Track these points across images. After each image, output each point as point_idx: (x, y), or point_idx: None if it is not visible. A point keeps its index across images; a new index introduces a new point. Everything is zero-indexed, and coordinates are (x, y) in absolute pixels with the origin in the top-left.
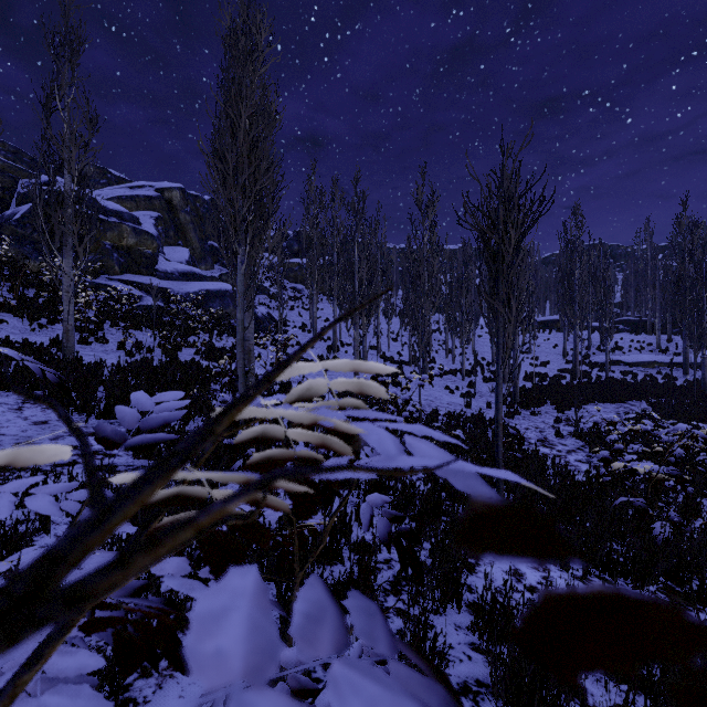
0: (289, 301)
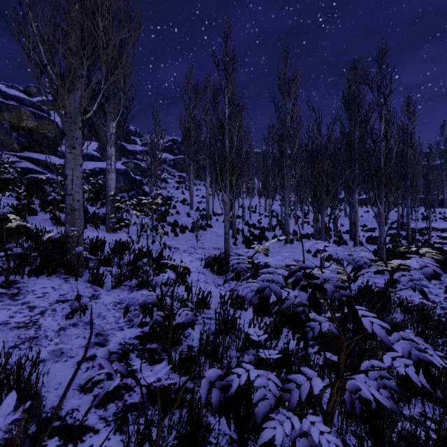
0: (176, 183)
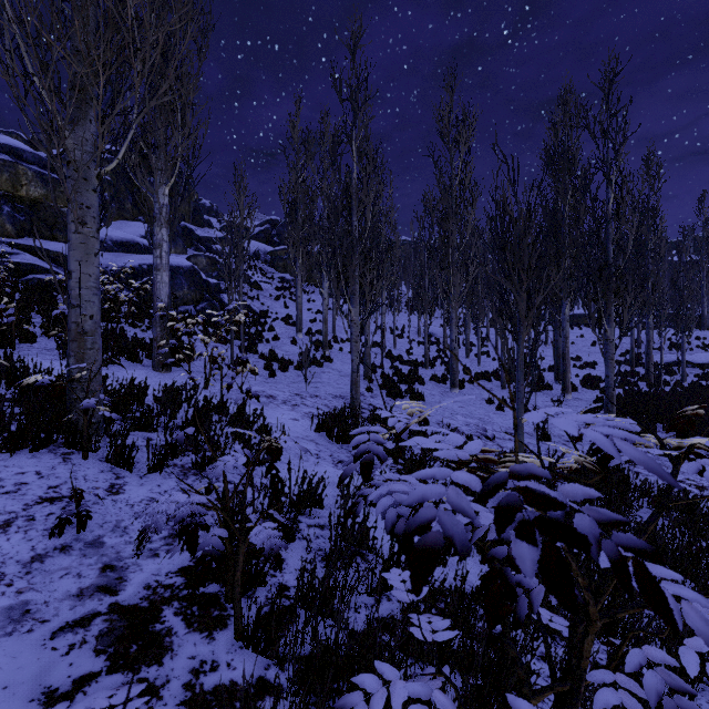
0: (275, 290)
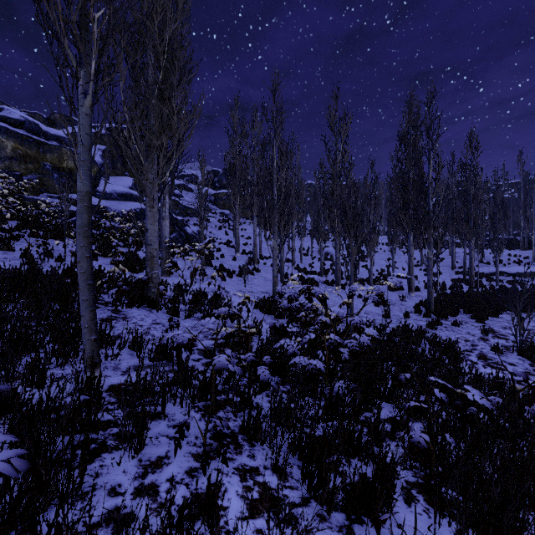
0: (218, 222)
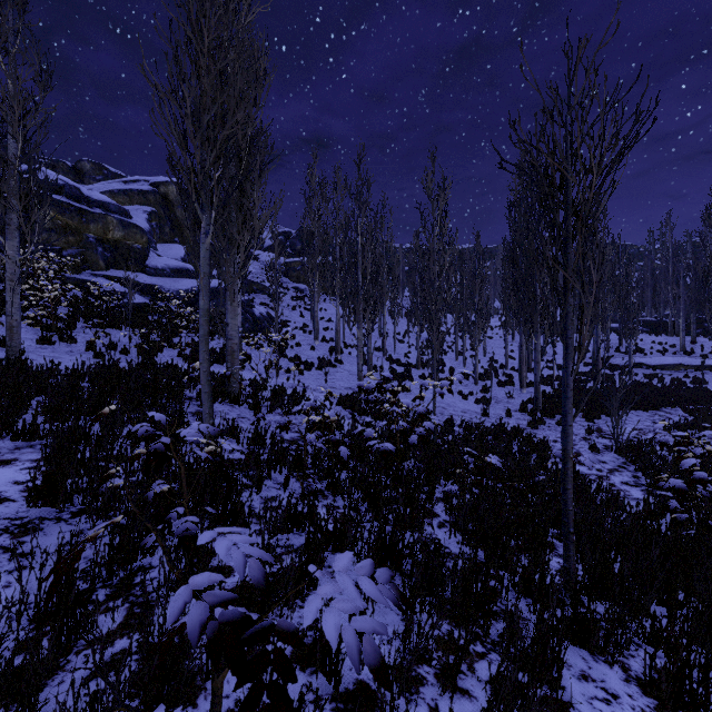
0: (291, 300)
